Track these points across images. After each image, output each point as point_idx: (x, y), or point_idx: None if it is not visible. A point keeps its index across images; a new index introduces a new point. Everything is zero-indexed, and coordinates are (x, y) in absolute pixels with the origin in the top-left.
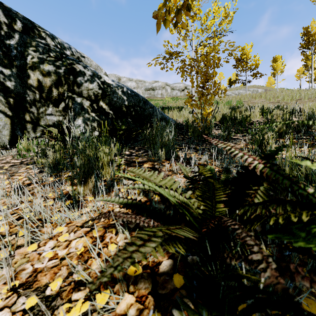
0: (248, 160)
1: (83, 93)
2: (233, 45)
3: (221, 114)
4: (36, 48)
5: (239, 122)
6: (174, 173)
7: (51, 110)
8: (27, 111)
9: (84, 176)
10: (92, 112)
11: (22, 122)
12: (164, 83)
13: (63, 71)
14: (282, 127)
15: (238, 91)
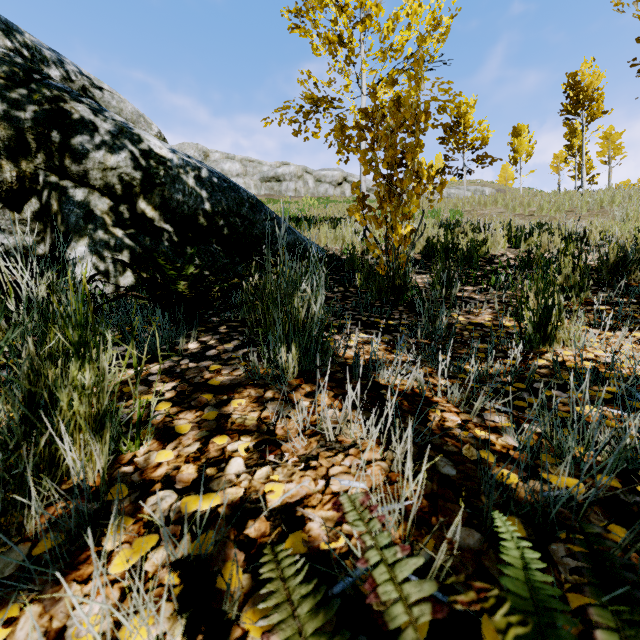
0: None
1: (92, 177)
2: (448, 89)
3: (425, 237)
4: None
5: (466, 257)
6: (327, 447)
7: None
8: None
9: None
10: (116, 227)
11: None
12: (301, 168)
13: (32, 117)
14: (572, 274)
15: (448, 191)
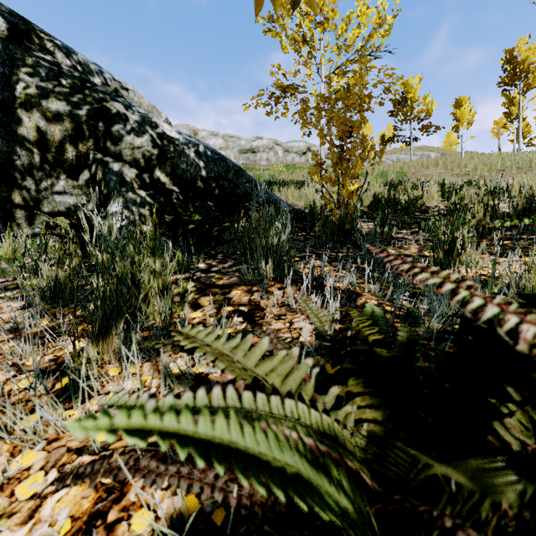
0: (524, 332)
1: (124, 154)
2: (392, 74)
3: (372, 194)
4: (34, 69)
5: (404, 208)
6: (291, 311)
7: (64, 184)
8: (17, 186)
9: (102, 321)
10: (141, 190)
11: (7, 206)
12: (272, 141)
13: (86, 114)
14: (483, 218)
15: (397, 156)
